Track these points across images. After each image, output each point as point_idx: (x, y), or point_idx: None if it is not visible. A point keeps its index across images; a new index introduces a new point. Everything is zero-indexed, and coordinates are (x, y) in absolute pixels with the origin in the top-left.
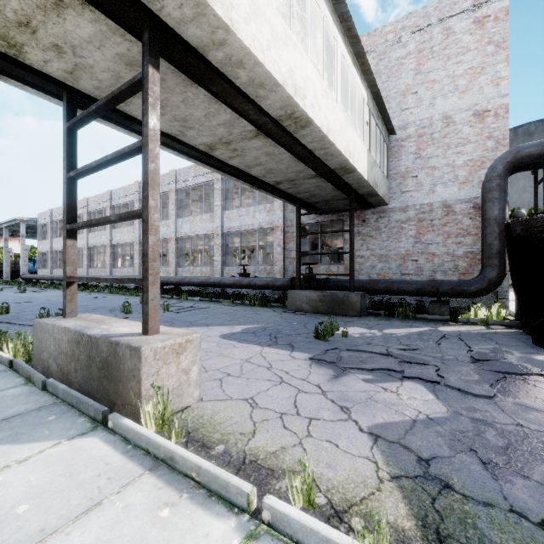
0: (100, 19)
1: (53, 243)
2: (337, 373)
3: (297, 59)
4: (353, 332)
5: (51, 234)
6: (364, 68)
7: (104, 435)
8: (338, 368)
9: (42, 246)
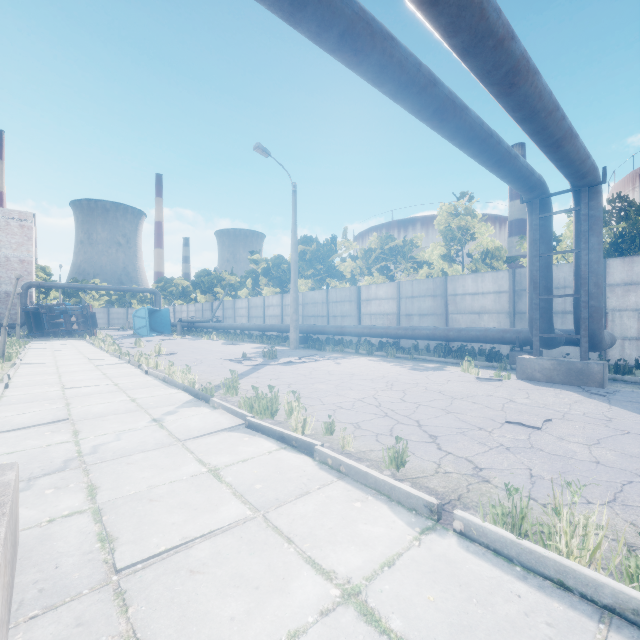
0: None
1: None
2: None
3: None
4: None
5: None
6: None
7: None
8: None
9: None
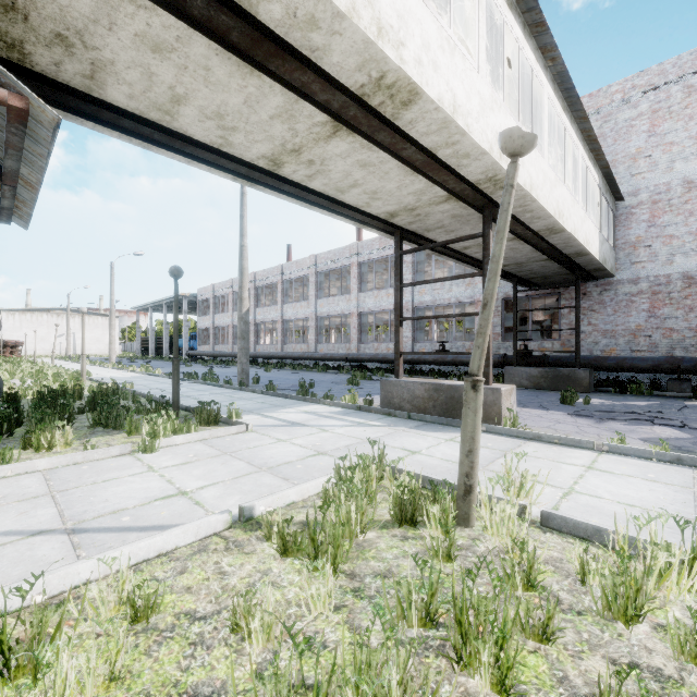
0: (459, 204)
1: (215, 319)
2: (597, 421)
3: (560, 190)
4: (592, 402)
5: (213, 309)
6: (597, 157)
7: (483, 433)
8: (596, 419)
9: (203, 322)
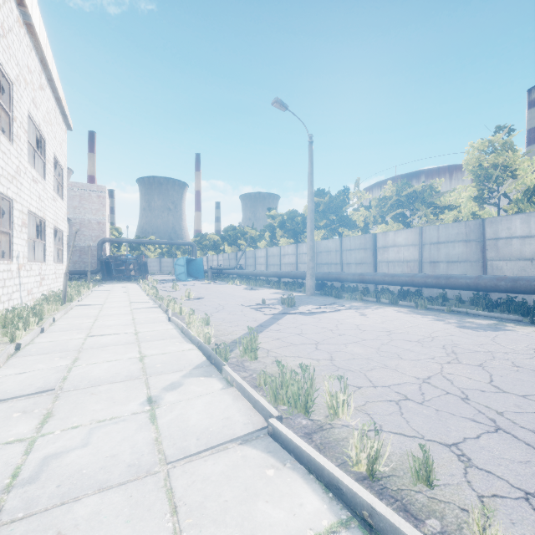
0: None
1: None
2: None
3: None
4: None
5: None
6: None
7: None
8: None
9: None
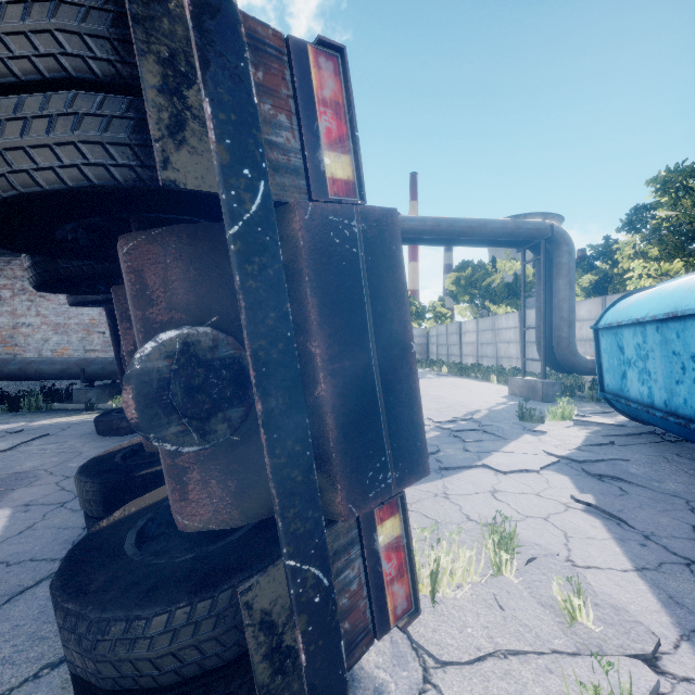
0: None
1: None
2: None
3: None
4: None
5: None
6: None
7: None
8: None
9: None
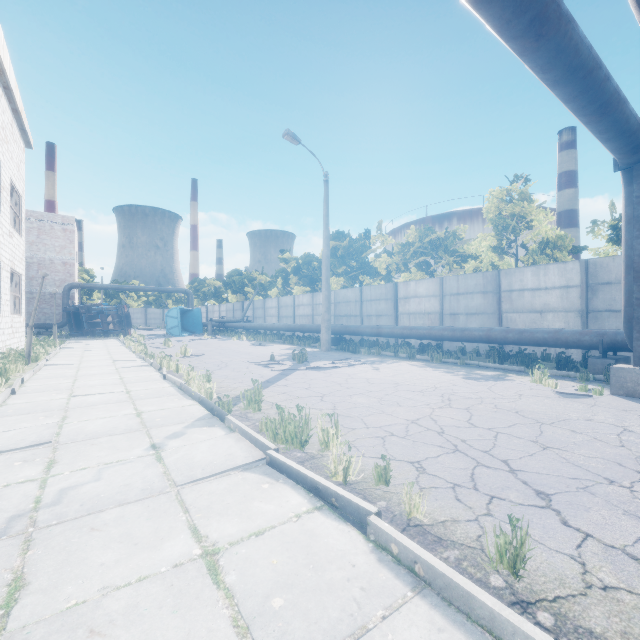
0: None
1: None
2: None
3: None
4: None
5: None
6: None
7: None
8: None
9: None
